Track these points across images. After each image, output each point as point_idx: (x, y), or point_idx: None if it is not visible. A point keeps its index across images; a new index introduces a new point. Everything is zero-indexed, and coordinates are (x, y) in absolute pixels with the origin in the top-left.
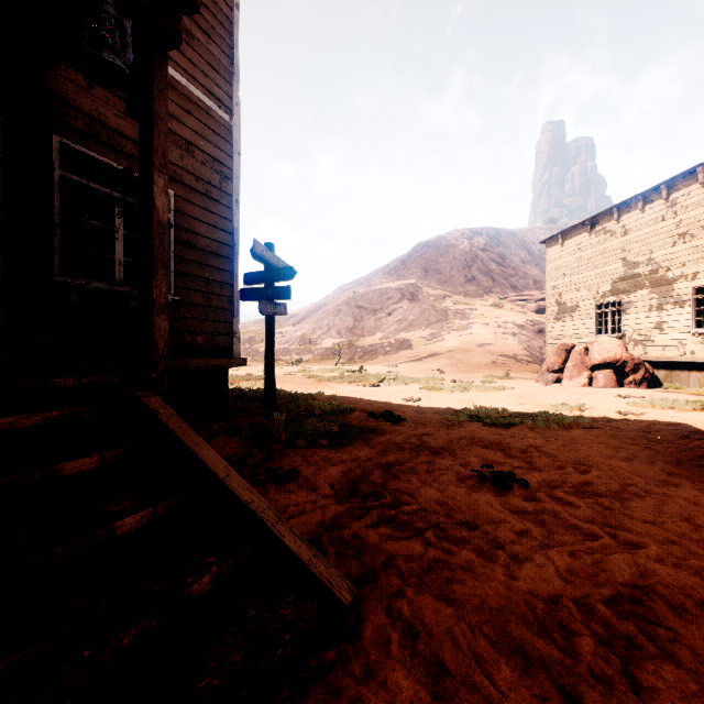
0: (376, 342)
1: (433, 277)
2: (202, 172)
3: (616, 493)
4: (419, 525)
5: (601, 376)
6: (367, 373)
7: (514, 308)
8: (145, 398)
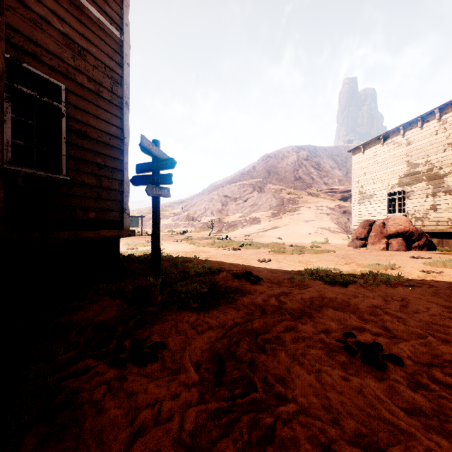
0: (237, 219)
1: (274, 177)
2: (94, 74)
3: None
4: (305, 449)
5: (395, 242)
6: (231, 240)
7: (326, 197)
8: None
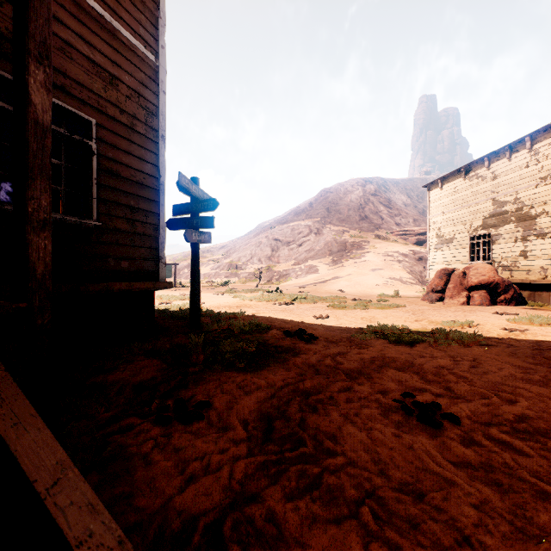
0: (289, 268)
1: (335, 216)
2: (127, 105)
3: None
4: (350, 493)
5: (477, 296)
6: (283, 293)
7: (398, 241)
8: None
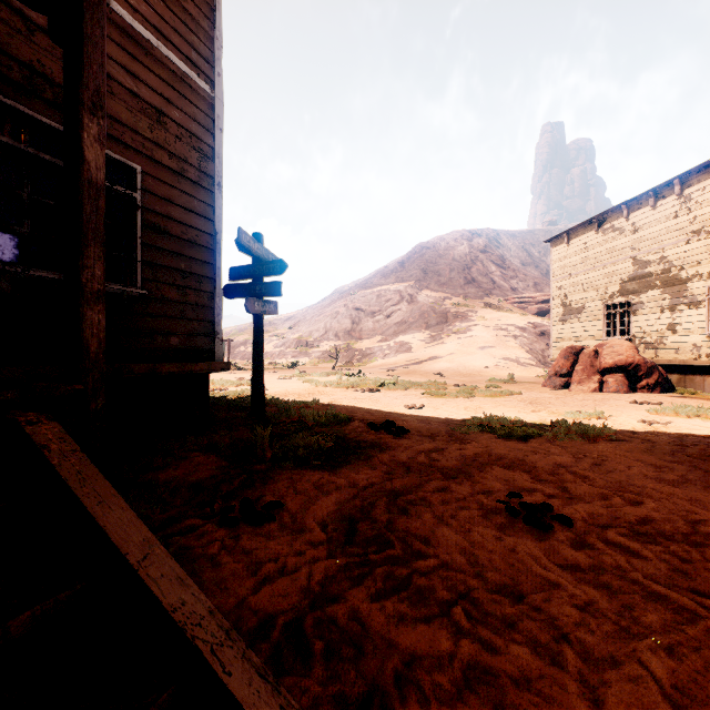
0: (375, 345)
1: (433, 279)
2: (177, 147)
3: (687, 535)
4: (442, 594)
5: (612, 381)
6: (366, 377)
7: (514, 310)
8: (31, 426)
